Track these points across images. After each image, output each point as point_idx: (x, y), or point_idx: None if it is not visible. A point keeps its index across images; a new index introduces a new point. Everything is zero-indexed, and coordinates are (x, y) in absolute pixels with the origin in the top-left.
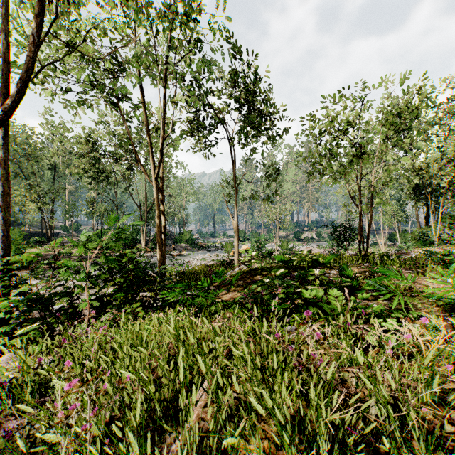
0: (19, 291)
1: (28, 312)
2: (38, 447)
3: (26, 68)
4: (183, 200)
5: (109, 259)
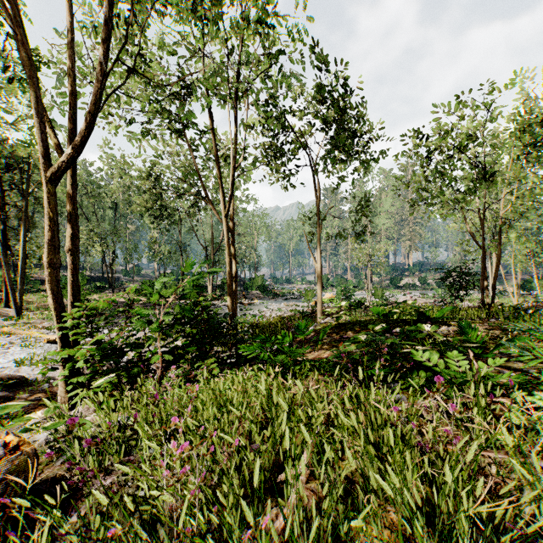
0: (92, 340)
1: (99, 363)
2: (142, 507)
3: (97, 101)
4: (254, 239)
5: (181, 307)
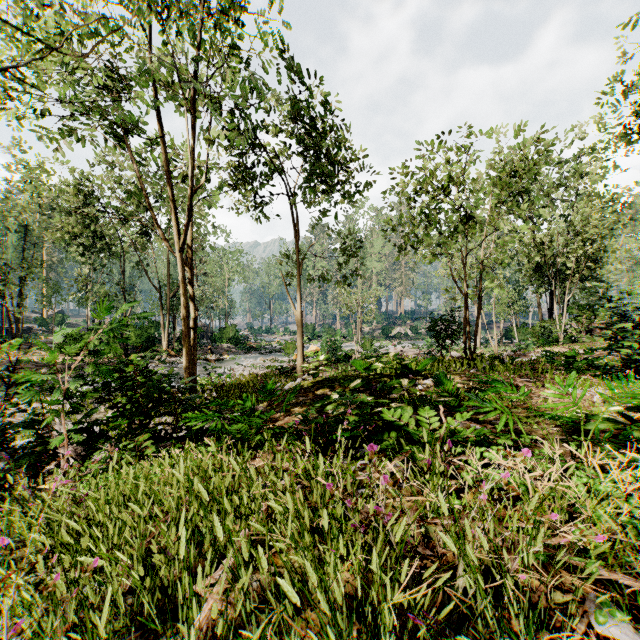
0: None
1: None
2: None
3: None
4: (226, 280)
5: (100, 369)
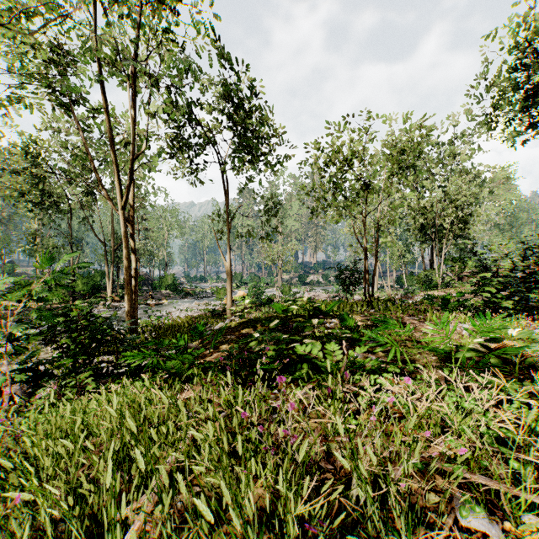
0: None
1: None
2: None
3: None
4: (165, 235)
5: (44, 314)
